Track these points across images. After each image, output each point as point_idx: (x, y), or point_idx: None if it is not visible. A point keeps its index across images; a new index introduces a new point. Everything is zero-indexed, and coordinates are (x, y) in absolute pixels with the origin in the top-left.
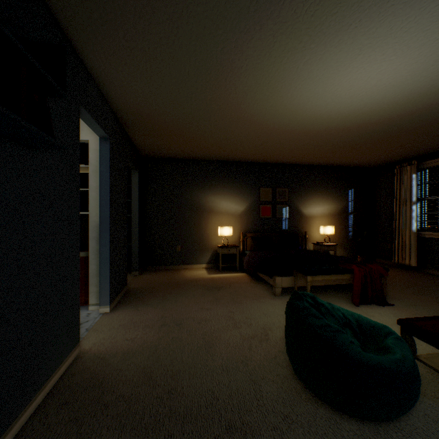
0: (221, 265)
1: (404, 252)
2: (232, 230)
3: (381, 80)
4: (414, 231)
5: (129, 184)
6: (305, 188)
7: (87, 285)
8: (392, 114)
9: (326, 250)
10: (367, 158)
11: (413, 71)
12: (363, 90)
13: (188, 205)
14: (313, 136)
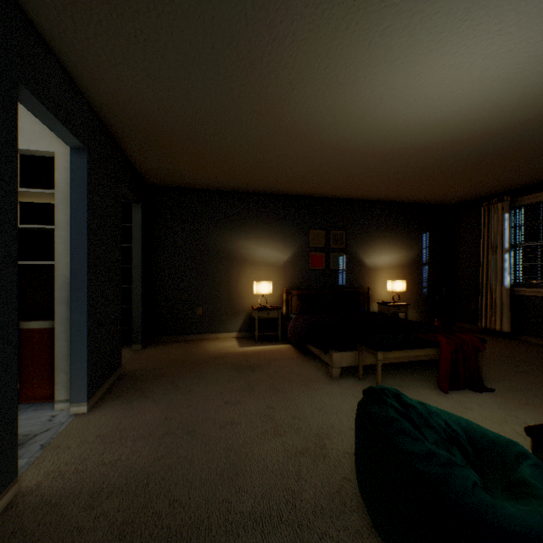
0: (258, 334)
1: (494, 314)
2: (273, 286)
3: (487, 69)
4: (507, 287)
5: (129, 223)
6: (368, 230)
7: (54, 371)
8: (492, 126)
9: (396, 312)
10: (447, 191)
11: (535, 55)
12: (459, 87)
13: (212, 252)
14: (383, 158)
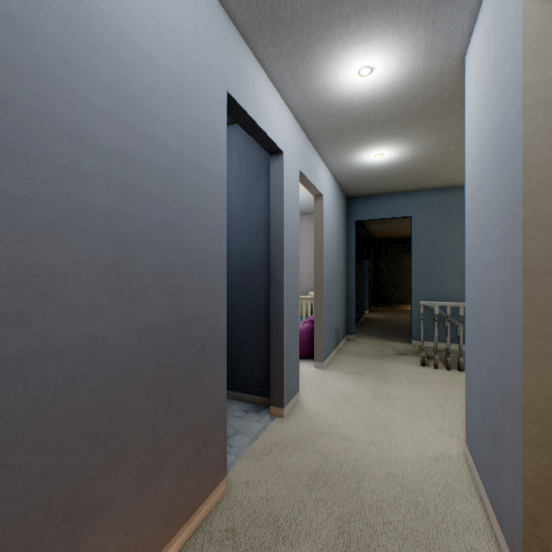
0: None
1: None
2: None
3: None
4: None
5: None
6: None
7: None
8: None
9: None
10: None
11: None
12: None
13: (403, 267)
14: None
